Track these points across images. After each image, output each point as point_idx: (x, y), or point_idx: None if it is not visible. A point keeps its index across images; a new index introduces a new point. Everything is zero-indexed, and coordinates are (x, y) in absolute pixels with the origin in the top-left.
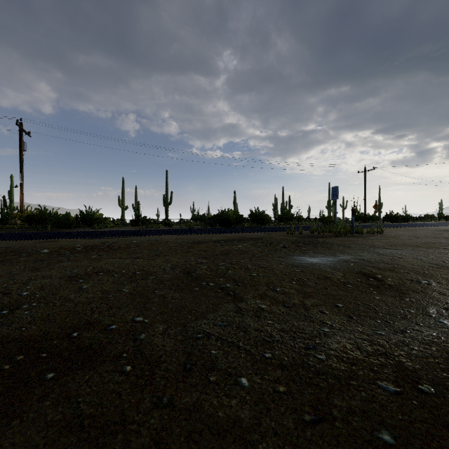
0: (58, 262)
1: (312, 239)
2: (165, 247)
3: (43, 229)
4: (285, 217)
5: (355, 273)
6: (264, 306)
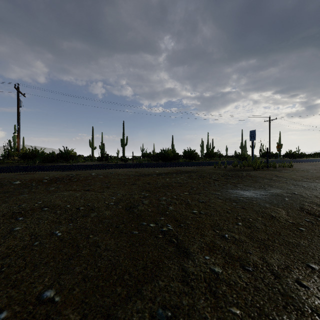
0: (19, 194)
1: (237, 172)
2: (115, 179)
3: (33, 163)
4: (210, 155)
5: (296, 210)
6: (218, 270)
